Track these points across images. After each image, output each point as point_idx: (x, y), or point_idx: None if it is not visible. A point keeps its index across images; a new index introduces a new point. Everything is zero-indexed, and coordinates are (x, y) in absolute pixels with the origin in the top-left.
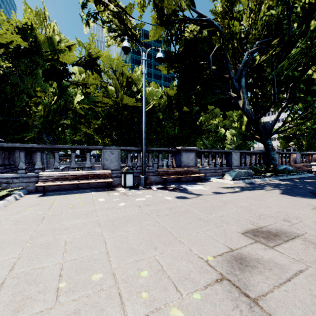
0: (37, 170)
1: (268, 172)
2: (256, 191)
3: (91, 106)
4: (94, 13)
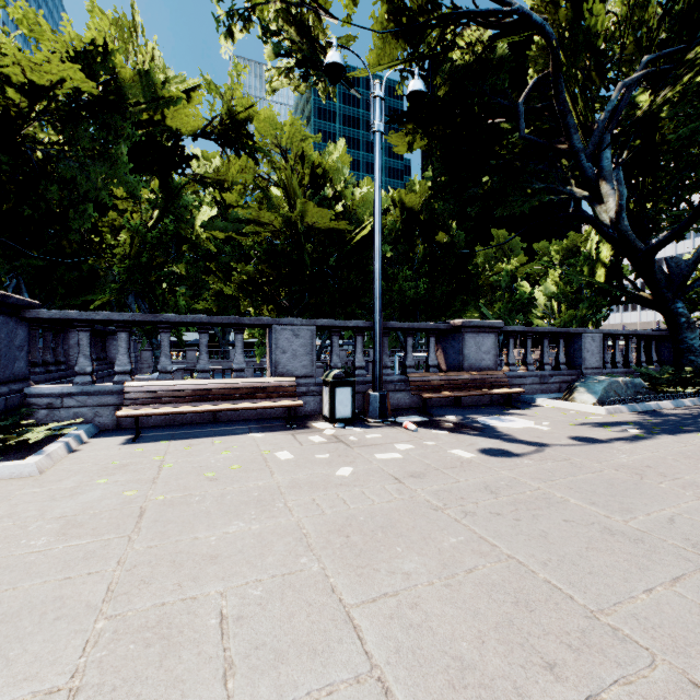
0: (120, 375)
1: (685, 384)
2: (692, 437)
3: (231, 235)
4: (245, 8)
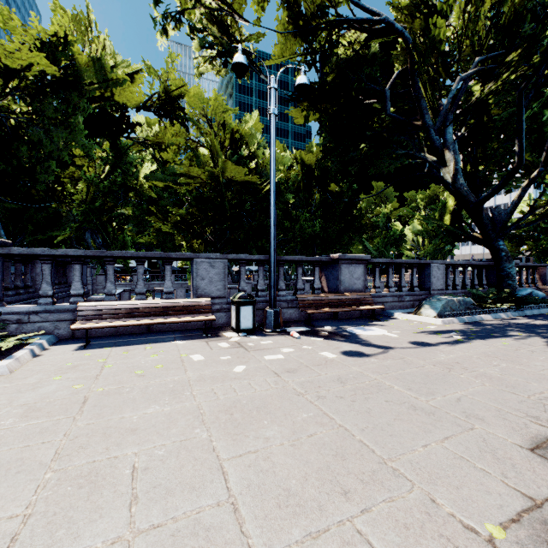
0: (75, 297)
1: (503, 302)
2: (497, 341)
3: (168, 184)
4: (176, 12)
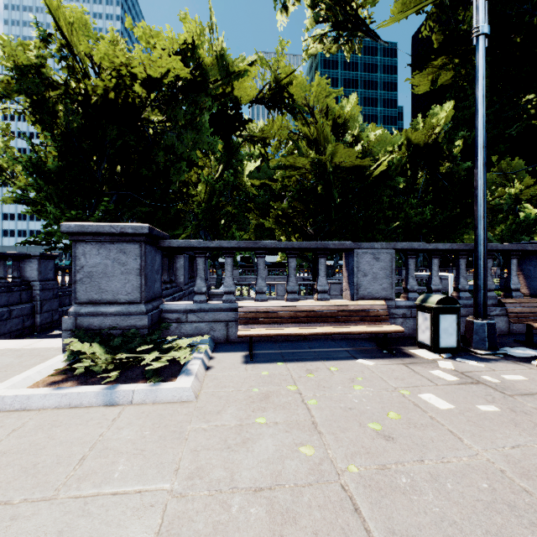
0: (226, 295)
1: None
2: None
3: (264, 182)
4: None
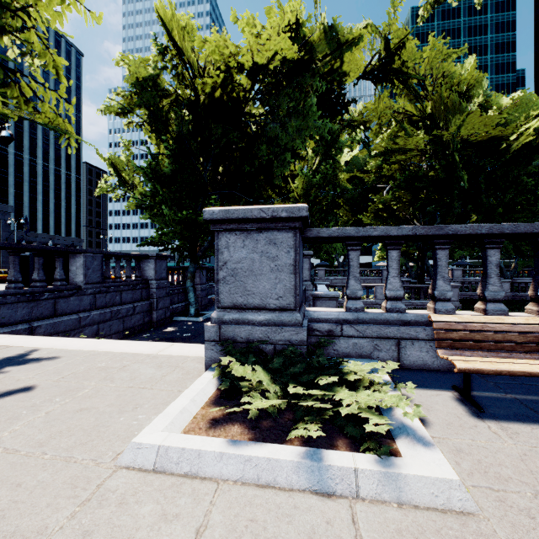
0: (391, 301)
1: None
2: None
3: (354, 175)
4: None
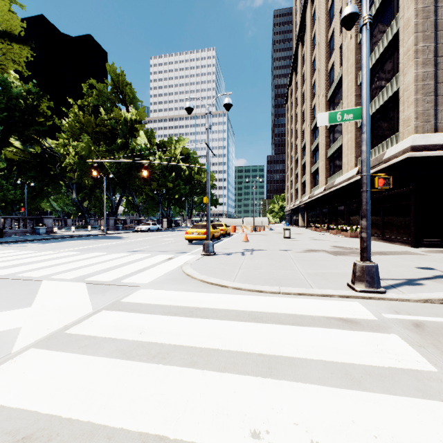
0: None
1: (84, 228)
2: (70, 231)
3: None
4: None
